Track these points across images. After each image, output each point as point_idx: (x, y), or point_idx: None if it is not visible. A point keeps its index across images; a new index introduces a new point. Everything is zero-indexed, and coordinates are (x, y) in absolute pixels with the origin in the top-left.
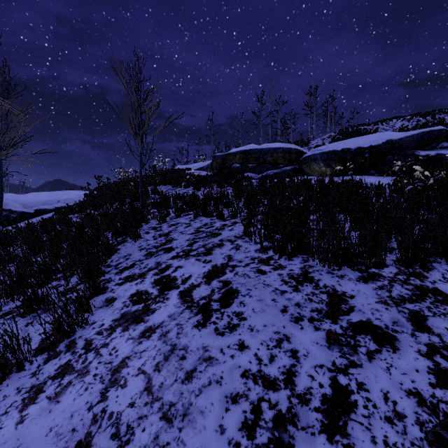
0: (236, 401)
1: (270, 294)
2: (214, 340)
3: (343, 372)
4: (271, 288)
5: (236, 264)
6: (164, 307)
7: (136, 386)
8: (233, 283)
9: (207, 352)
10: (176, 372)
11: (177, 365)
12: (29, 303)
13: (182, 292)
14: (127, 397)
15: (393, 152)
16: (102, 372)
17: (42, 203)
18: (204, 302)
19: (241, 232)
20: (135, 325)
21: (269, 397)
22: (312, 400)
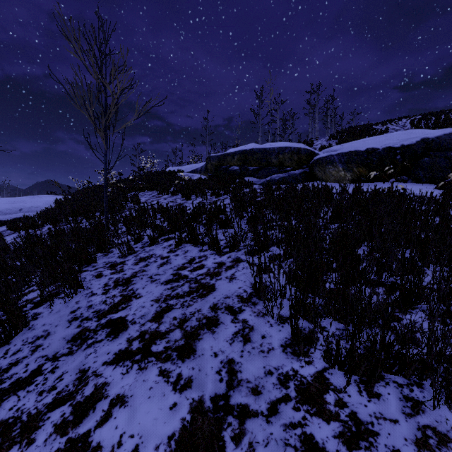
0: None
1: None
2: None
3: None
4: None
5: (248, 402)
6: None
7: None
8: None
9: None
10: None
11: None
12: None
13: None
14: None
15: (430, 154)
16: None
17: None
18: None
19: (248, 284)
20: None
21: None
22: None
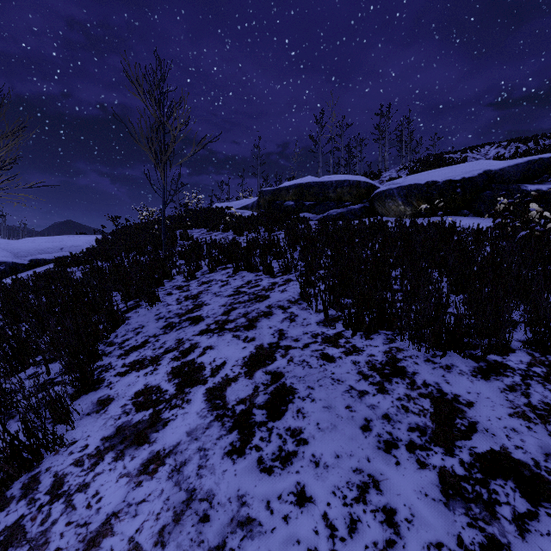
0: None
1: (343, 396)
2: (256, 483)
3: None
4: (343, 385)
5: (291, 344)
6: (181, 416)
7: None
8: (286, 375)
9: (244, 507)
10: (190, 550)
11: (194, 533)
12: None
13: (210, 391)
14: None
15: (492, 187)
16: (69, 545)
17: (39, 251)
18: (242, 409)
19: (296, 294)
20: (135, 448)
21: None
22: None
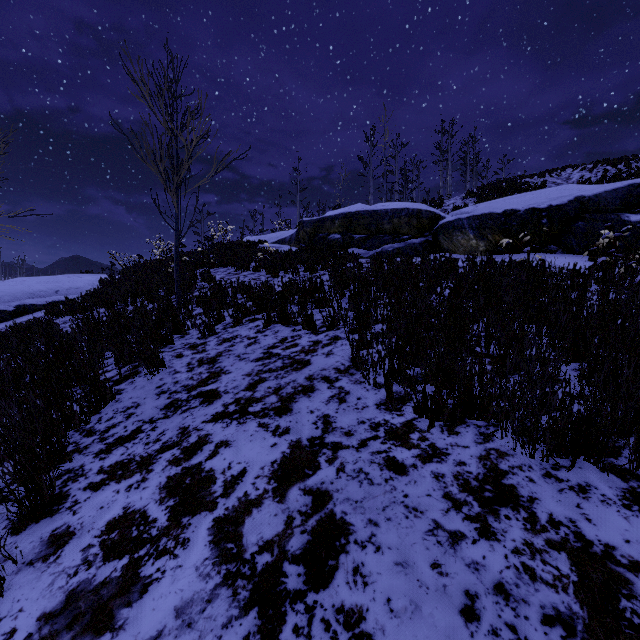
0: None
1: (425, 543)
2: None
3: None
4: (423, 520)
5: (341, 440)
6: (171, 574)
7: None
8: (335, 497)
9: None
10: None
11: None
12: None
13: (220, 524)
14: None
15: (585, 217)
16: None
17: (29, 295)
18: (266, 563)
19: (346, 359)
20: None
21: None
22: None
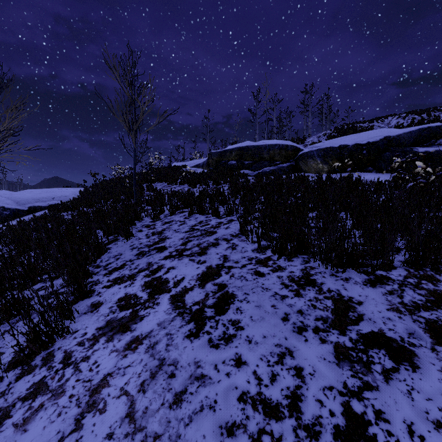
0: (233, 433)
1: (269, 299)
2: (207, 354)
3: (357, 397)
4: (270, 292)
5: (233, 265)
6: (153, 314)
7: (116, 411)
8: (229, 286)
9: (199, 368)
10: (163, 394)
11: (165, 384)
12: (8, 308)
13: (173, 297)
14: (105, 425)
15: (390, 149)
16: (79, 393)
17: (36, 200)
18: (197, 308)
19: (237, 230)
20: (121, 334)
21: (272, 428)
22: (322, 433)
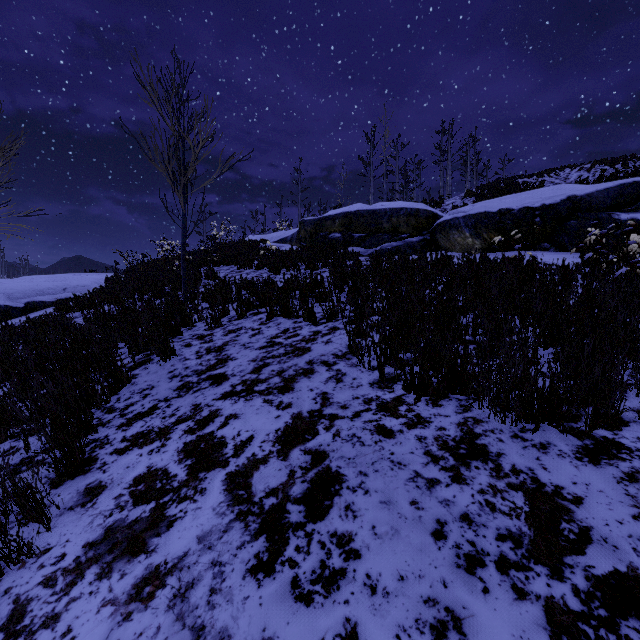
0: None
1: (406, 487)
2: (289, 618)
3: None
4: (406, 471)
5: (337, 412)
6: (192, 513)
7: None
8: (331, 456)
9: None
10: None
11: None
12: None
13: (232, 477)
14: None
15: (577, 215)
16: None
17: (38, 292)
18: (272, 504)
19: (344, 346)
20: (127, 560)
21: None
22: None
